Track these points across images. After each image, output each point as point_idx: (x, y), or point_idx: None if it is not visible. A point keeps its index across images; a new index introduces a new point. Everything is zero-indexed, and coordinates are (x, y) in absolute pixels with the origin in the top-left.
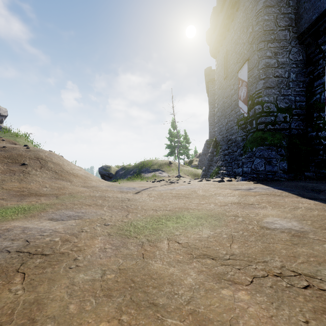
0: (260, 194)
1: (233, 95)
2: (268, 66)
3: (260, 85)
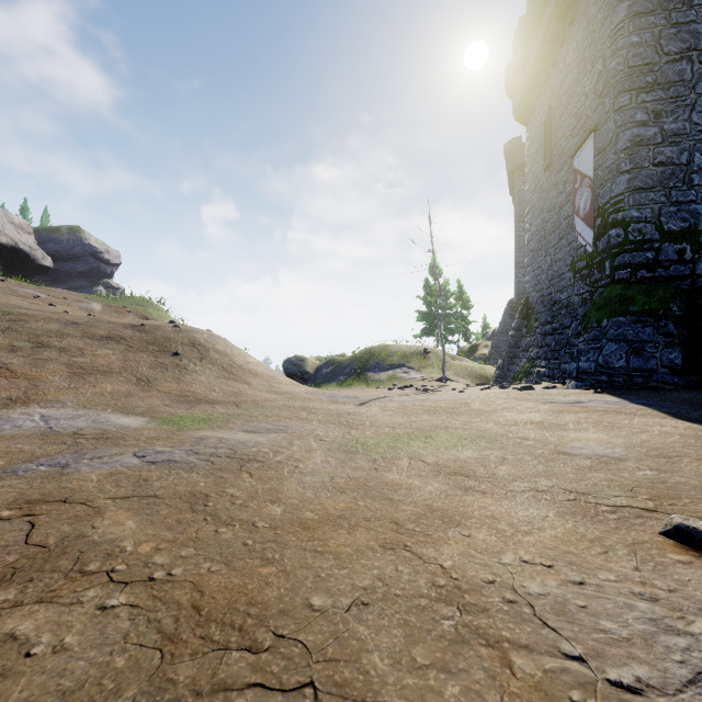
0: (590, 411)
1: (563, 206)
2: (640, 143)
3: (620, 186)
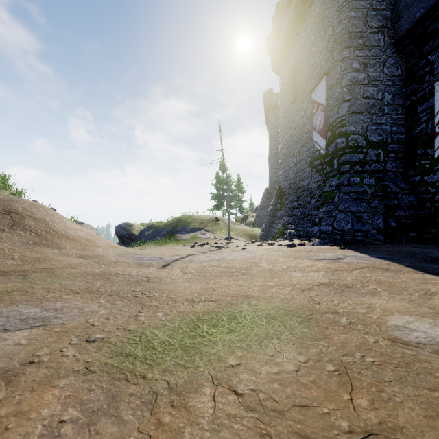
0: (358, 268)
1: (305, 125)
2: (355, 82)
3: (344, 110)
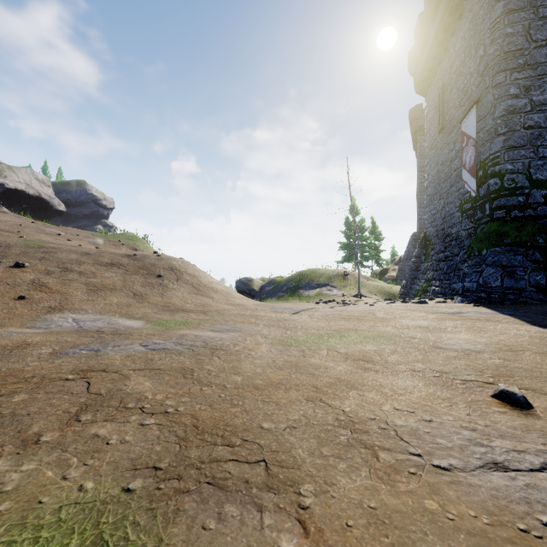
0: (466, 319)
1: (453, 160)
2: (513, 111)
3: (497, 145)
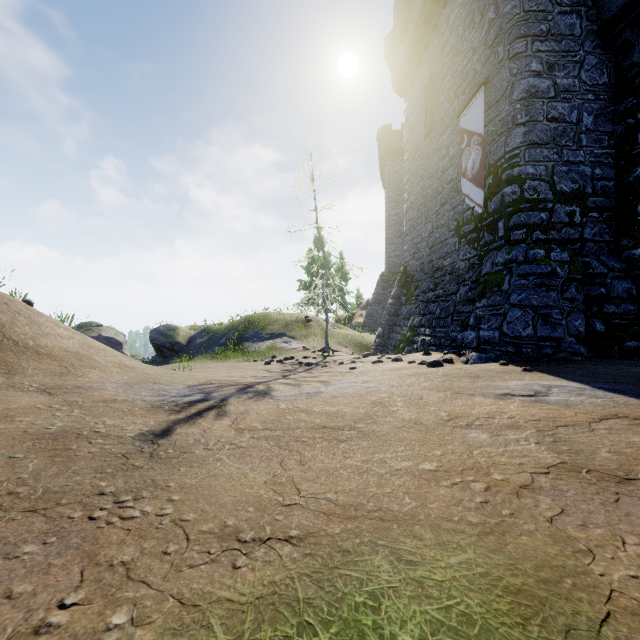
0: (598, 418)
1: (447, 169)
2: (535, 94)
3: (516, 139)
